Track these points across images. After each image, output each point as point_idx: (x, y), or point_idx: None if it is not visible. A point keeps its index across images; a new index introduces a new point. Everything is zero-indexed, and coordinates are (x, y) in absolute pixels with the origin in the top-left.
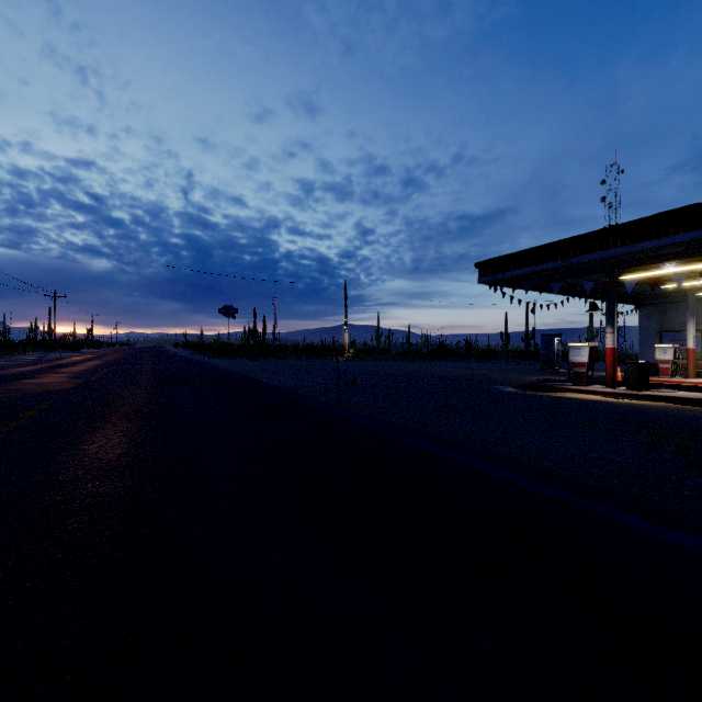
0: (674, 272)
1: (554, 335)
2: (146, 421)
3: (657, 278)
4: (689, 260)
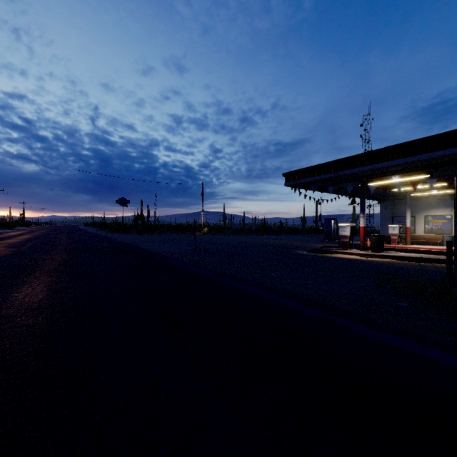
0: (398, 181)
1: (332, 218)
2: (61, 276)
3: (387, 185)
4: (406, 174)
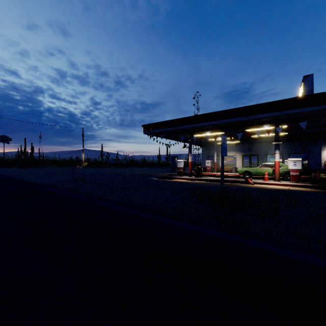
0: (209, 135)
1: (175, 156)
2: None
3: (202, 137)
4: (213, 131)
